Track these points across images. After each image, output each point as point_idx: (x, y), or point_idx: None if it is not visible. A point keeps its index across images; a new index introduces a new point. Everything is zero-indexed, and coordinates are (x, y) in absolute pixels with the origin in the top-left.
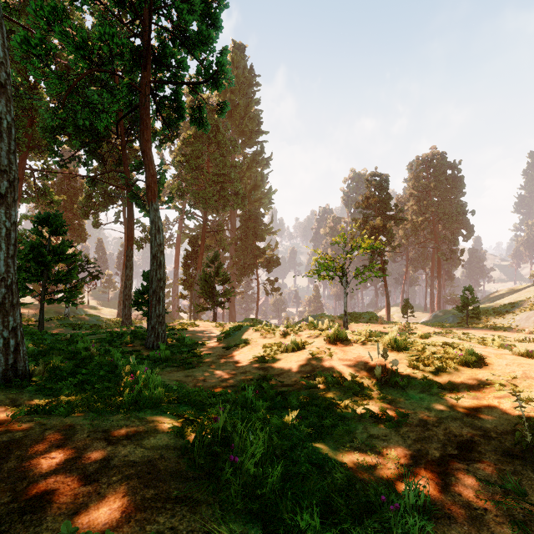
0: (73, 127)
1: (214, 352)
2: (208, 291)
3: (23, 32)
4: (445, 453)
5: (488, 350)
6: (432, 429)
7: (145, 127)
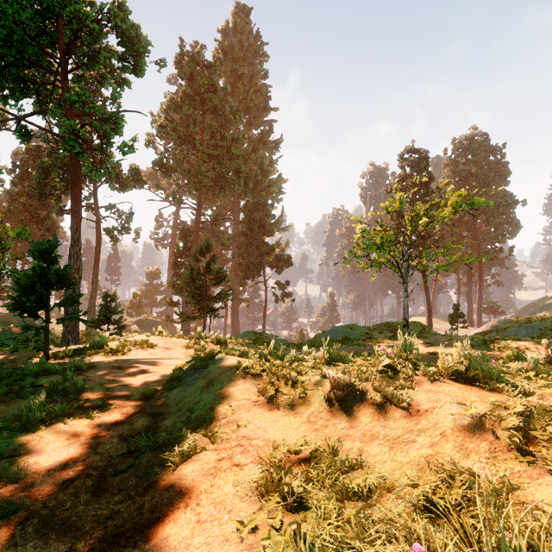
0: None
1: (58, 486)
2: (197, 294)
3: None
4: None
5: None
6: None
7: None
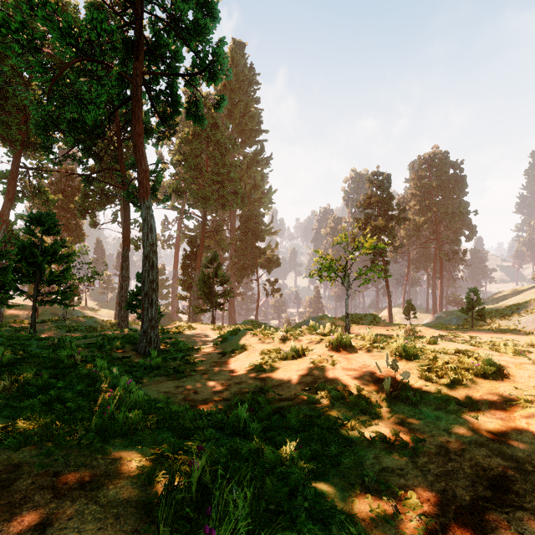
0: (66, 123)
1: (209, 358)
2: (206, 292)
3: (2, 15)
4: (477, 495)
5: (505, 359)
6: (455, 459)
7: (137, 120)
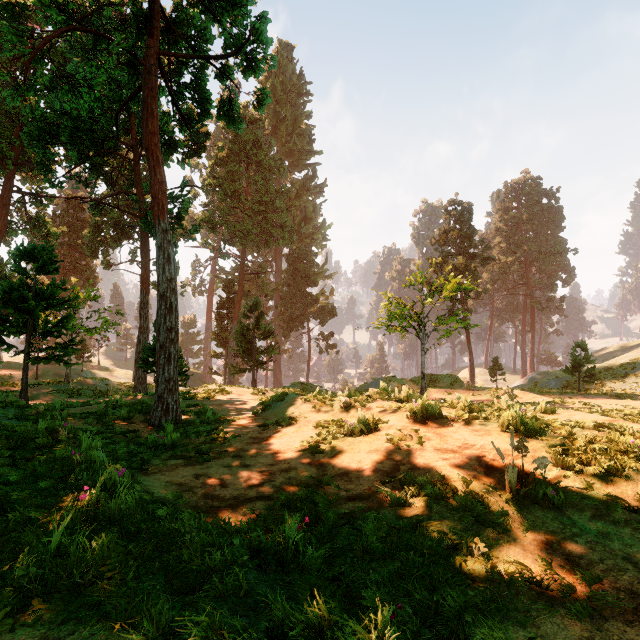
0: (68, 134)
1: (246, 433)
2: (246, 348)
3: None
4: None
5: None
6: None
7: (150, 114)
